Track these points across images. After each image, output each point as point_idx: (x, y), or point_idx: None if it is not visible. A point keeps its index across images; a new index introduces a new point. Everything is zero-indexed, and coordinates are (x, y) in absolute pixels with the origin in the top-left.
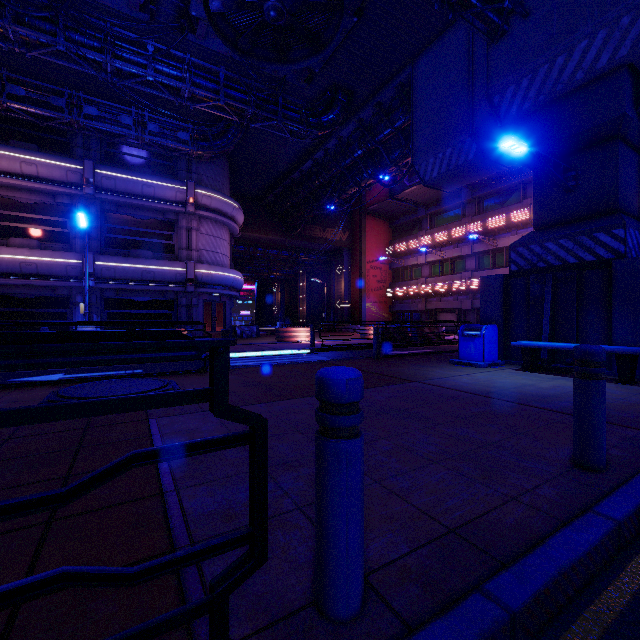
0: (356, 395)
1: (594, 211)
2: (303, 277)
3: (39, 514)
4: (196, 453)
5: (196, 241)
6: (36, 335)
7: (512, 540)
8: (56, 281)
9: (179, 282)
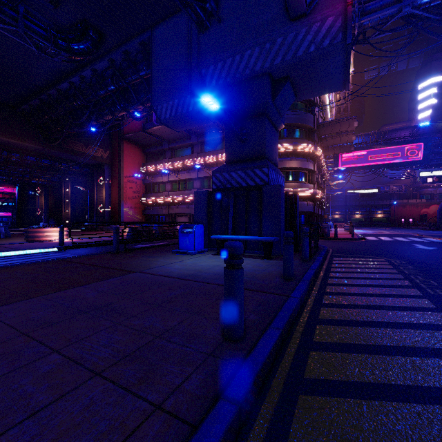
0: None
1: (255, 156)
2: (67, 184)
3: None
4: None
5: None
6: None
7: None
8: None
9: None
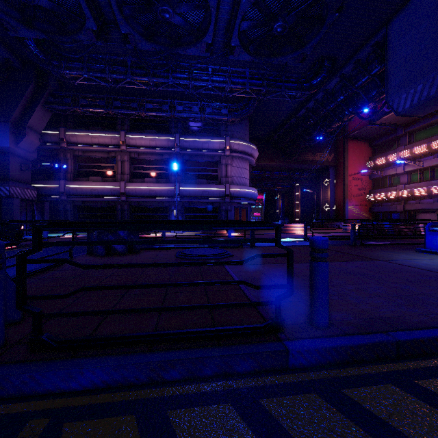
0: (325, 246)
1: None
2: (298, 189)
3: (201, 288)
4: (272, 257)
5: (230, 171)
6: (238, 222)
7: (412, 325)
8: (163, 199)
9: (221, 196)
